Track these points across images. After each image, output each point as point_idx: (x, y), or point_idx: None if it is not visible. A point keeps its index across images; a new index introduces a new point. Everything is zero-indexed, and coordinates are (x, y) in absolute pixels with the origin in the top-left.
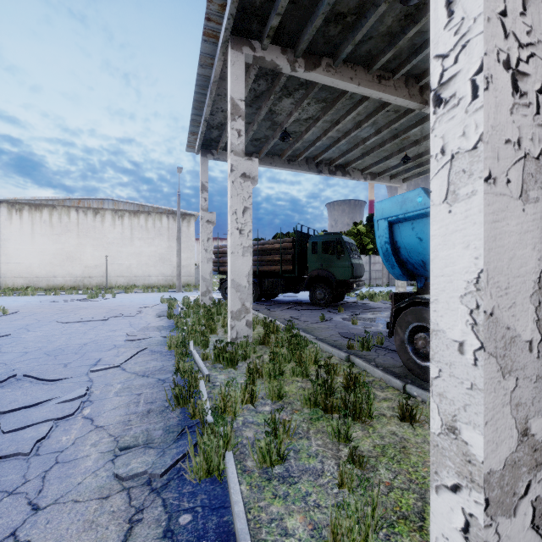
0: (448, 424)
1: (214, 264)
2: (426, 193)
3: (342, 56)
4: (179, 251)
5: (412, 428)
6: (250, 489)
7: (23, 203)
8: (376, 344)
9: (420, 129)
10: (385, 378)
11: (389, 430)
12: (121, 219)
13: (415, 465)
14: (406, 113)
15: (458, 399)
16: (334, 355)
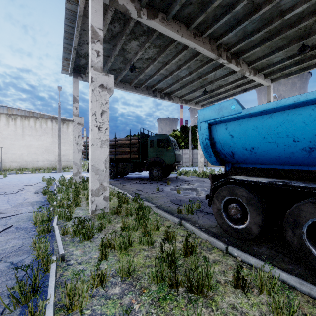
0: None
1: (84, 153)
2: (238, 102)
3: (172, 12)
4: (59, 145)
5: (245, 295)
6: None
7: None
8: (196, 208)
9: (214, 74)
10: (210, 240)
11: (228, 303)
12: (14, 121)
13: None
14: (207, 62)
15: None
16: (170, 220)
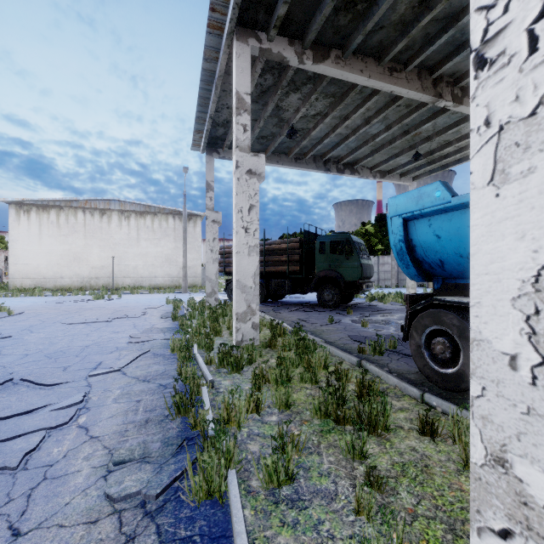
0: (495, 455)
1: (220, 265)
2: (445, 187)
3: (352, 47)
4: (185, 252)
5: (433, 443)
6: (255, 514)
7: (31, 204)
8: (388, 348)
9: (432, 124)
10: (401, 385)
11: (408, 445)
12: (127, 220)
13: (440, 488)
14: (418, 107)
15: (509, 425)
16: (345, 359)
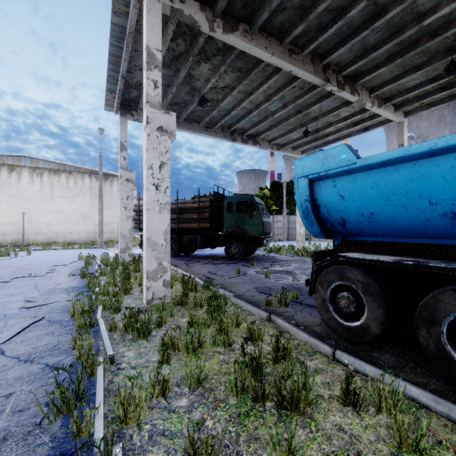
0: None
1: (135, 222)
2: (350, 149)
3: (258, 22)
4: (100, 209)
5: (357, 415)
6: None
7: None
8: (291, 298)
9: (319, 106)
10: (311, 342)
11: (333, 423)
12: (40, 177)
13: None
14: (310, 90)
15: None
16: (254, 314)
